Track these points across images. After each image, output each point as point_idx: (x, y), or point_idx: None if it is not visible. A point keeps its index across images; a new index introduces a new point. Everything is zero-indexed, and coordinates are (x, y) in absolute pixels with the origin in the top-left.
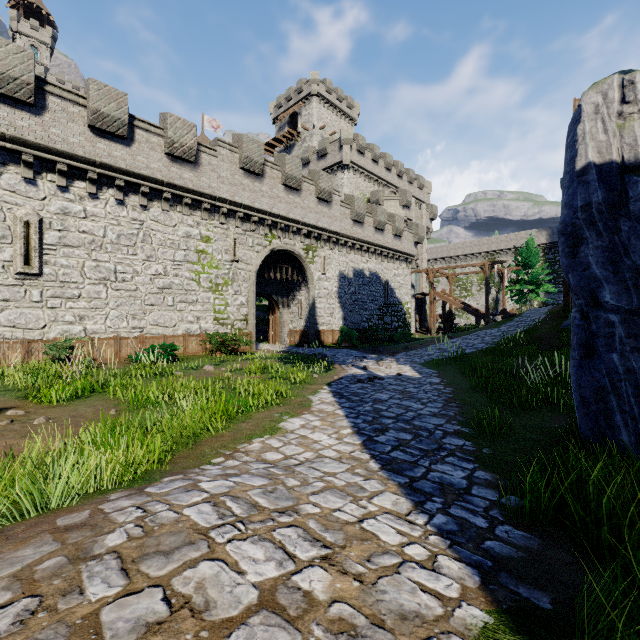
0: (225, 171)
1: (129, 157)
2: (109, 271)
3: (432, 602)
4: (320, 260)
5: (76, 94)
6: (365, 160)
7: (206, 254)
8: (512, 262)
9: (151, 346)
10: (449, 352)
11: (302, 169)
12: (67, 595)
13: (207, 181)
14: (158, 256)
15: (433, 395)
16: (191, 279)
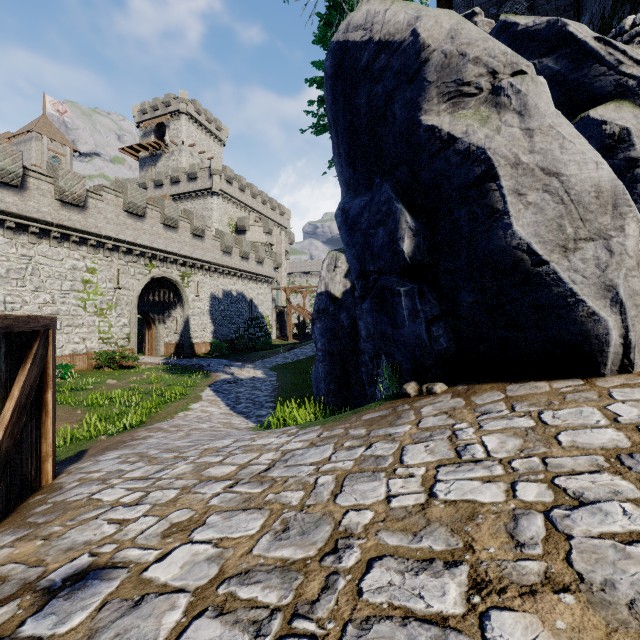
0: (110, 213)
1: (21, 202)
2: None
3: (245, 426)
4: (194, 284)
5: None
6: (233, 189)
7: (92, 283)
8: None
9: None
10: (290, 359)
11: (172, 186)
12: (168, 430)
13: (94, 222)
14: (46, 287)
15: (269, 387)
16: (77, 305)
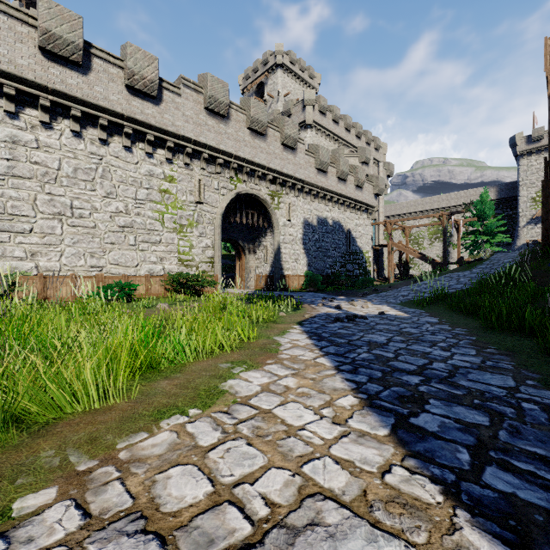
0: (189, 110)
1: (85, 86)
2: (64, 206)
3: None
4: (285, 206)
5: (25, 13)
6: (326, 120)
7: (170, 194)
8: (462, 217)
9: (108, 285)
10: (425, 293)
11: None
12: None
13: (170, 119)
14: (119, 193)
15: (447, 337)
16: (154, 219)
